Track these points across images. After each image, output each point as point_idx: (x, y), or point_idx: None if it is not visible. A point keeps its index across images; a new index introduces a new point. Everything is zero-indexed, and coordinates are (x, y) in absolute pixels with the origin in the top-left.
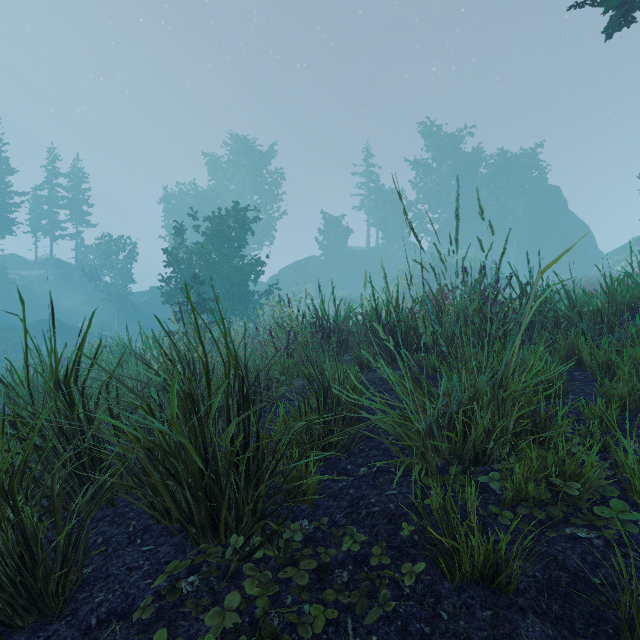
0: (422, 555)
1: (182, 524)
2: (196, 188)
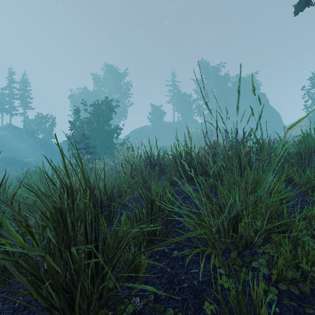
0: None
1: (47, 308)
2: (87, 90)
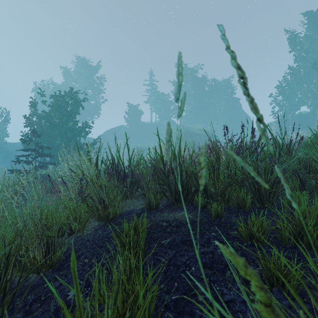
0: None
1: None
2: (53, 83)
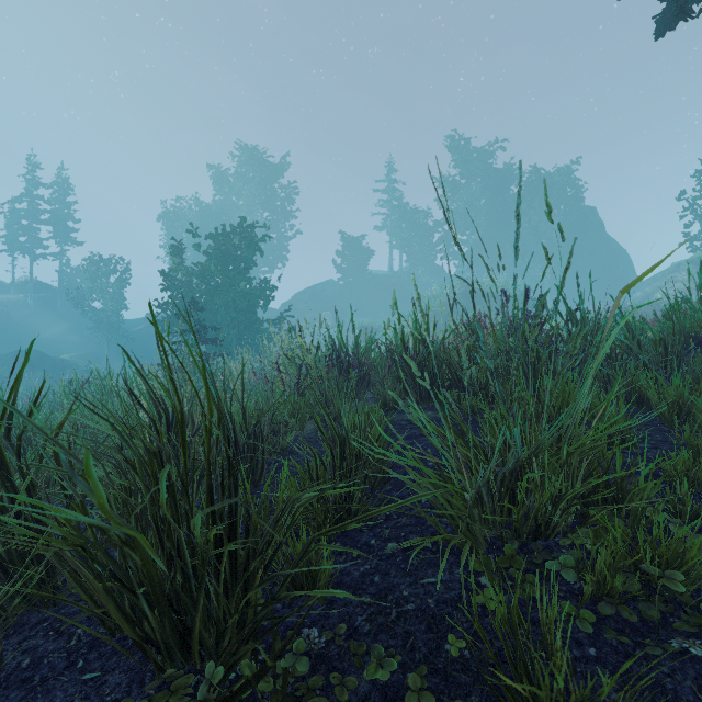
0: (477, 684)
1: (138, 644)
2: (199, 203)
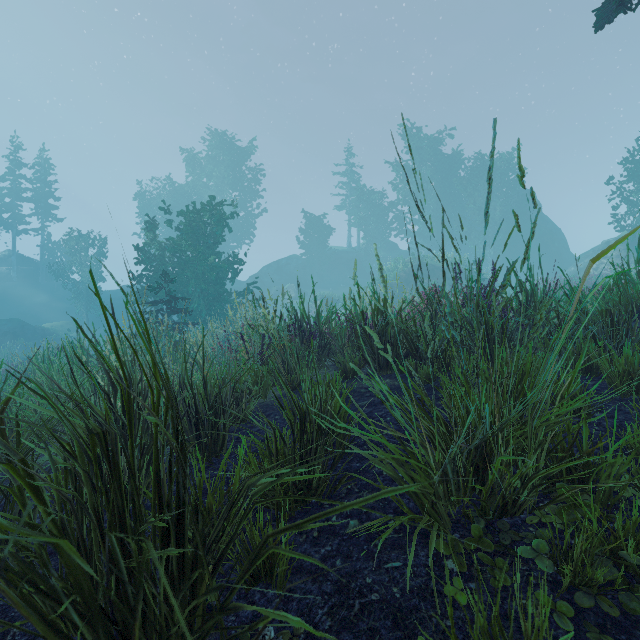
0: None
1: None
2: (172, 183)
